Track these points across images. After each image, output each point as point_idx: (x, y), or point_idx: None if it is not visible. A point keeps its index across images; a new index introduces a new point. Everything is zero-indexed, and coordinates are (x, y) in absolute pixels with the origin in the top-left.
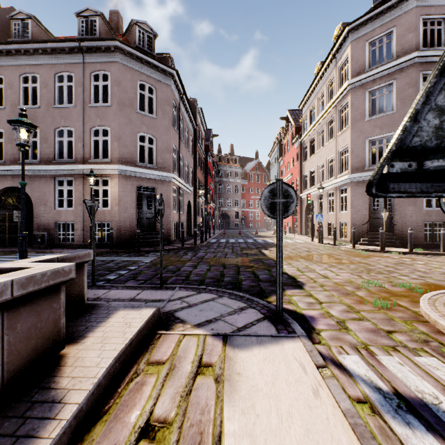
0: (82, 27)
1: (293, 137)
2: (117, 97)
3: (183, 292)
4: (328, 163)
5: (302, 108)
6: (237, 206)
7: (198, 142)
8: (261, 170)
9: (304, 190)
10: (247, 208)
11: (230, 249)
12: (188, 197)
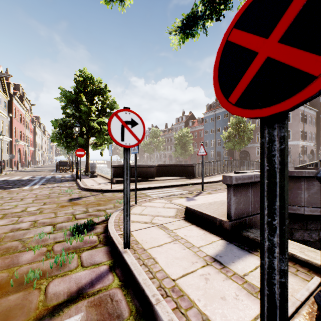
0: None
1: None
2: None
3: None
4: None
5: None
6: None
7: (320, 115)
8: None
9: None
10: None
11: None
12: (310, 147)
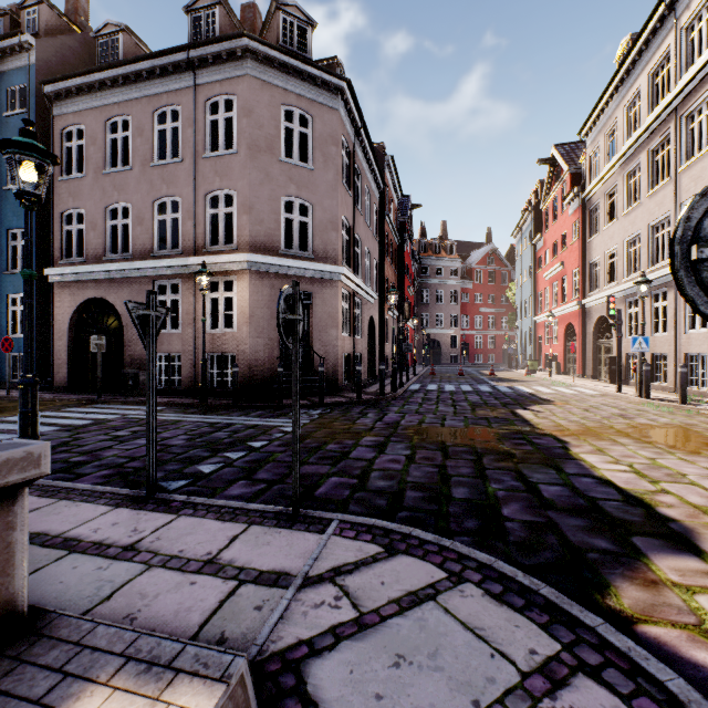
0: (194, 29)
1: (564, 193)
2: (247, 137)
3: (348, 544)
4: (652, 232)
5: (585, 135)
6: (453, 325)
7: (387, 215)
8: (496, 262)
9: (592, 292)
10: (471, 330)
11: (449, 407)
12: (369, 309)
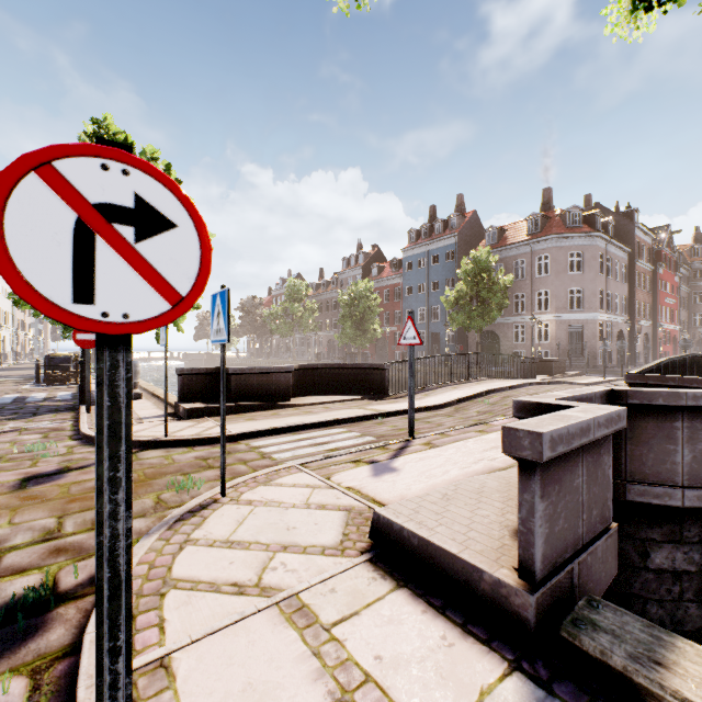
0: (528, 226)
1: None
2: (554, 269)
3: (594, 375)
4: None
5: None
6: None
7: (636, 261)
8: None
9: None
10: None
11: None
12: (617, 326)
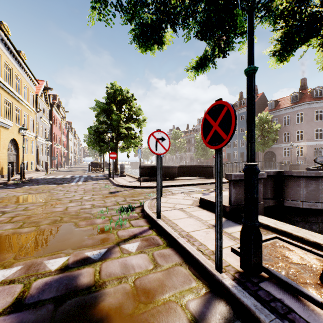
0: (291, 98)
1: None
2: (306, 120)
3: None
4: None
5: None
6: None
7: None
8: None
9: None
10: None
11: None
12: None
